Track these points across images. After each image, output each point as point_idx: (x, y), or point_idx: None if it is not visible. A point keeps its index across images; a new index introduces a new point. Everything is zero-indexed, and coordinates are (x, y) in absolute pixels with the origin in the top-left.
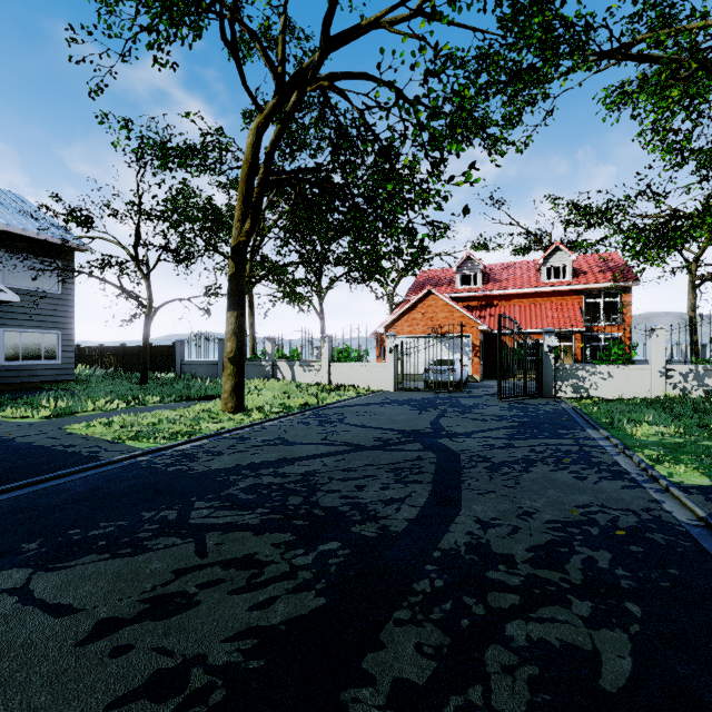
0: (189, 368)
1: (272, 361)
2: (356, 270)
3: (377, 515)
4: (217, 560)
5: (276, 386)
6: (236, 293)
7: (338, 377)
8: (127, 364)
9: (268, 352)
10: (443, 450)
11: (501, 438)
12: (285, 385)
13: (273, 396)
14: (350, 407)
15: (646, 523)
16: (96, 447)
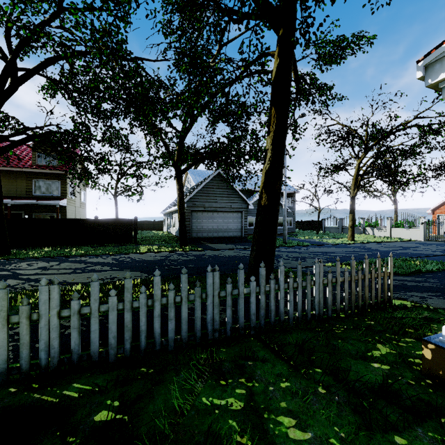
0: (327, 229)
1: (363, 227)
2: (418, 177)
3: (379, 250)
4: (355, 249)
5: (364, 236)
6: (352, 209)
7: (395, 234)
8: (303, 227)
9: (361, 223)
10: (407, 248)
11: (432, 249)
12: (368, 236)
13: (363, 238)
14: (392, 243)
15: (429, 254)
16: (326, 243)
